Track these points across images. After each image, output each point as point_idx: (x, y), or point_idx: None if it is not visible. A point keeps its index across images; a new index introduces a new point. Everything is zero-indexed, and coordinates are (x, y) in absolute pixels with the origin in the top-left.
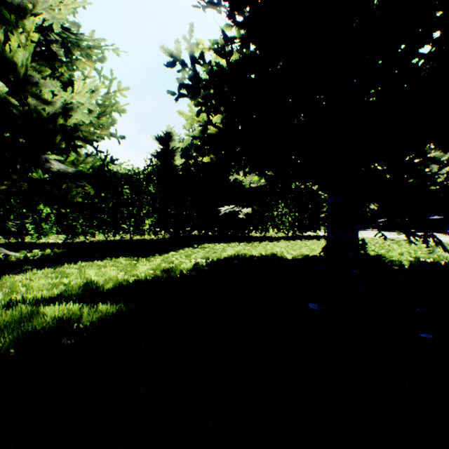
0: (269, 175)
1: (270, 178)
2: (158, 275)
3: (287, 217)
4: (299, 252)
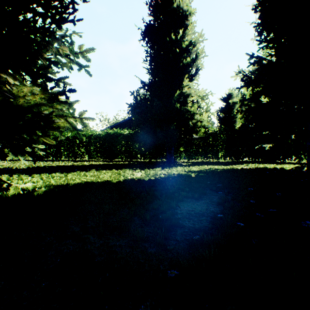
0: None
1: None
2: (229, 168)
3: None
4: None
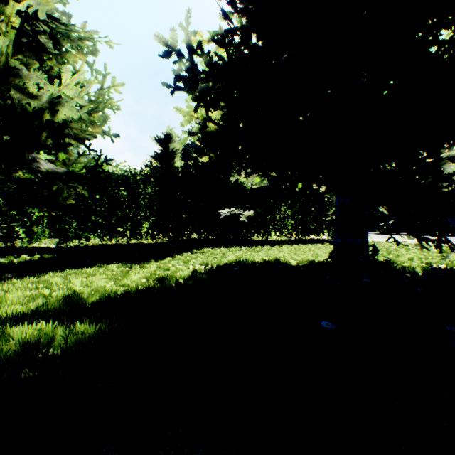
0: (272, 176)
1: (273, 179)
2: (151, 285)
3: (290, 220)
4: (303, 257)
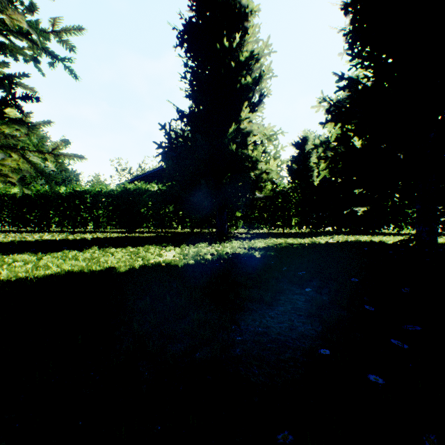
0: None
1: None
2: (309, 242)
3: None
4: None
